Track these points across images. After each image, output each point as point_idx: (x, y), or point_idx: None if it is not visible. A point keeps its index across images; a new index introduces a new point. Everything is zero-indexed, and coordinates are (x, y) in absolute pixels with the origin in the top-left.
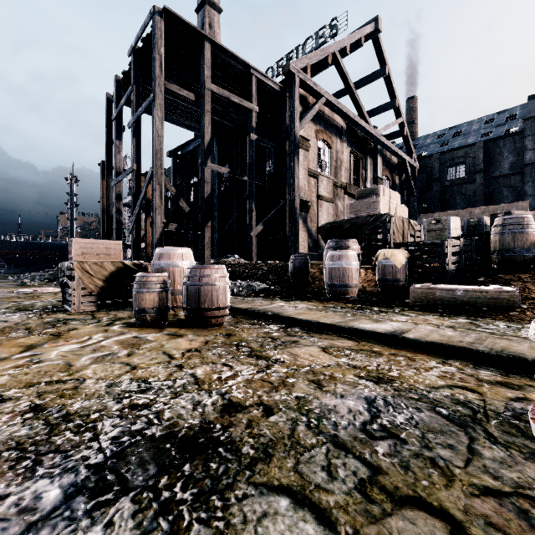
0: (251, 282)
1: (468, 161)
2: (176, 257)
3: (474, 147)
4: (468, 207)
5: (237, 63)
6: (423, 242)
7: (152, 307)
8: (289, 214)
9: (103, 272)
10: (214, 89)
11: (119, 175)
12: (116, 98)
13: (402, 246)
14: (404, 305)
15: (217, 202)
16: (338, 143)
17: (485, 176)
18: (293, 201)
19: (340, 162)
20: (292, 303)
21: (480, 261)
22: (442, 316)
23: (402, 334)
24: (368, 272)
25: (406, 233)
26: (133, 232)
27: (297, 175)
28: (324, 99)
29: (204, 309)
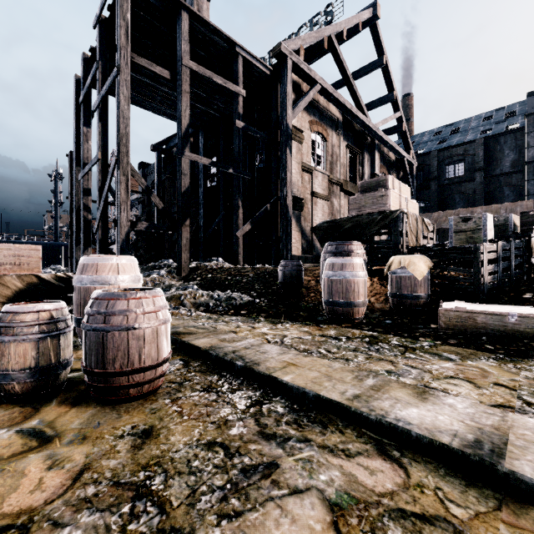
0: (232, 294)
1: (467, 159)
2: (108, 270)
3: (474, 144)
4: (467, 207)
5: (221, 40)
6: (448, 245)
7: (23, 367)
8: (280, 212)
9: (2, 292)
10: (193, 67)
11: (85, 167)
12: (83, 78)
13: (419, 250)
14: (432, 334)
15: (203, 199)
16: (334, 136)
17: (485, 174)
18: (285, 198)
19: (336, 157)
20: (279, 327)
21: (519, 270)
22: (501, 360)
23: (504, 462)
24: (374, 281)
25: (420, 234)
26: (98, 232)
27: (289, 168)
28: (319, 86)
29: (112, 374)
